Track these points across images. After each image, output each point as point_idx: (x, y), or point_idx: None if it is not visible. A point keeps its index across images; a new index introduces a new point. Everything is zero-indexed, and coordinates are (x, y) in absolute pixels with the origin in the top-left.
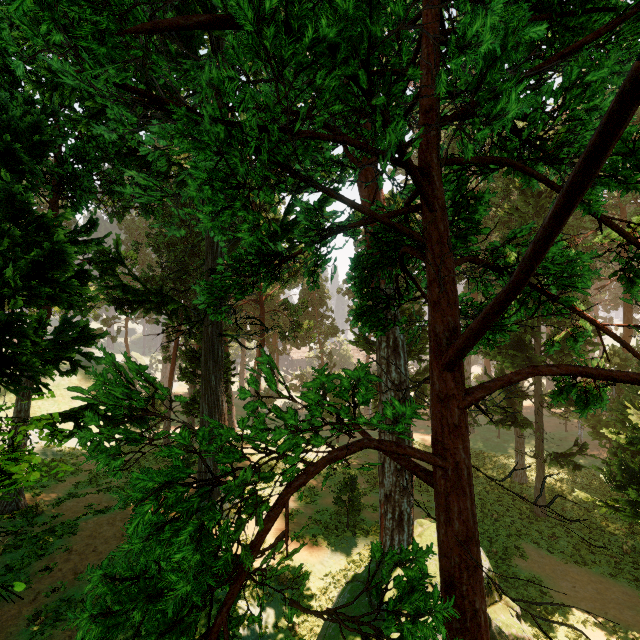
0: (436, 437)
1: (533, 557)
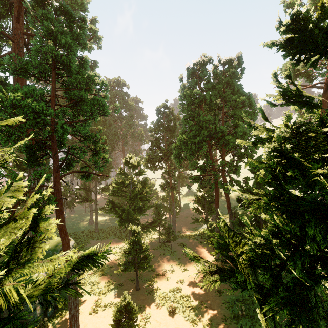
0: (54, 184)
1: (92, 243)
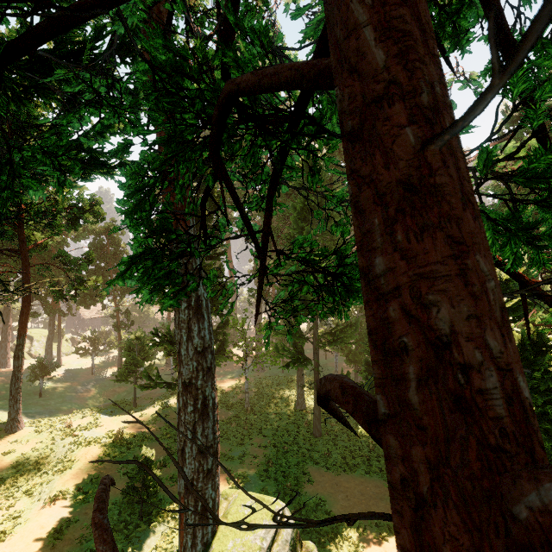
0: None
1: (317, 478)
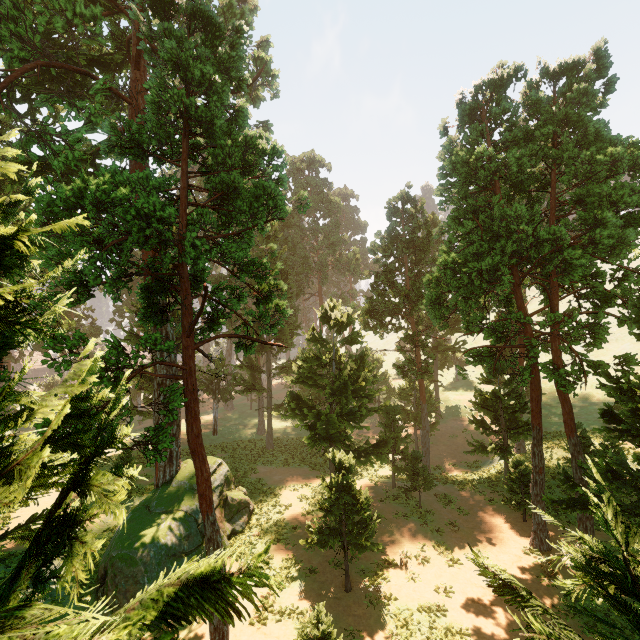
0: (184, 360)
1: (261, 471)
